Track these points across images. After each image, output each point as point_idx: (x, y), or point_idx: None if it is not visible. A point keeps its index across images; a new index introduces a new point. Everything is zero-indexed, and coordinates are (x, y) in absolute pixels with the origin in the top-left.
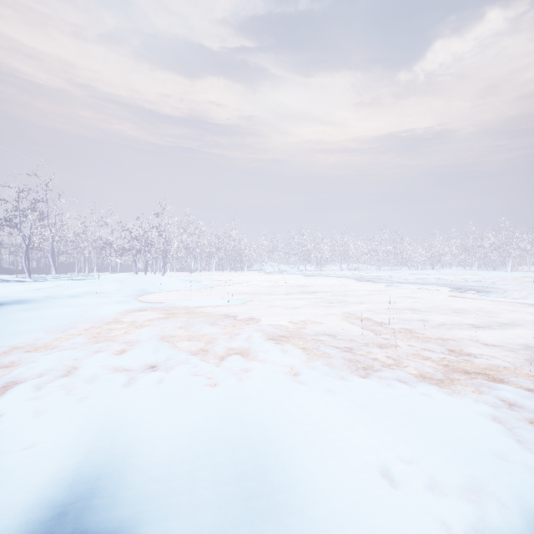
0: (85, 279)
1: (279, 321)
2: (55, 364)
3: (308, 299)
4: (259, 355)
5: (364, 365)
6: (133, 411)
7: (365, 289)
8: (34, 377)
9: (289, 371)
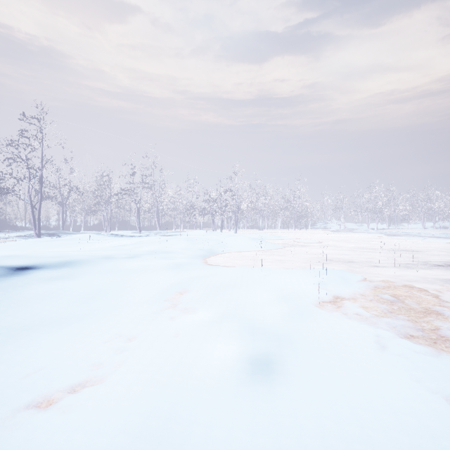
0: (174, 235)
1: None
2: None
3: None
4: None
5: None
6: None
7: None
8: None
9: None
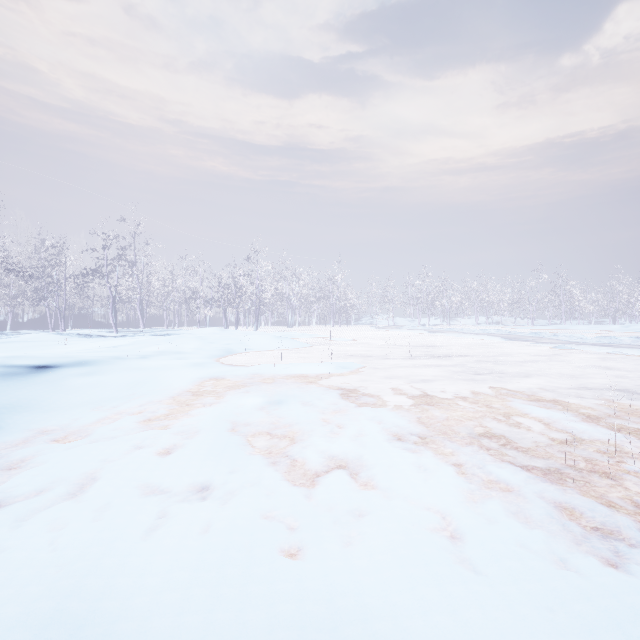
0: (171, 334)
1: (405, 404)
2: (70, 470)
3: (441, 367)
4: (378, 478)
5: (594, 522)
6: (125, 629)
7: (521, 352)
8: (29, 496)
9: (440, 527)
